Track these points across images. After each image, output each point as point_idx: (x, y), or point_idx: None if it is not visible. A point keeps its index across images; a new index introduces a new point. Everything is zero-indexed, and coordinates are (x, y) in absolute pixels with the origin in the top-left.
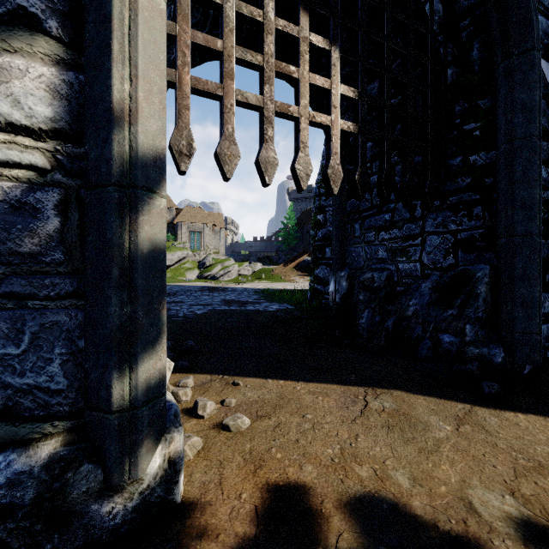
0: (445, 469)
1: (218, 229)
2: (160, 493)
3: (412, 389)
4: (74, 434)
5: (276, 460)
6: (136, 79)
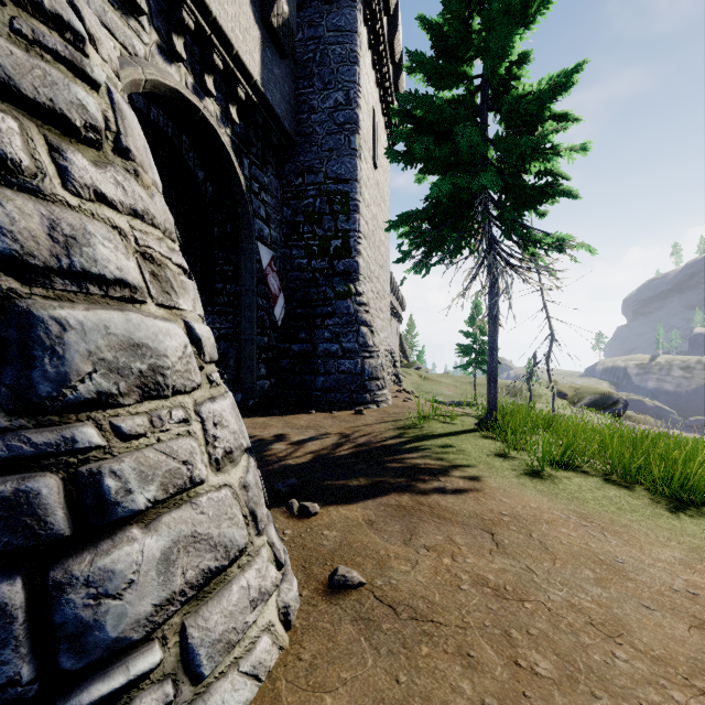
0: None
1: None
2: None
3: None
4: None
5: None
6: None
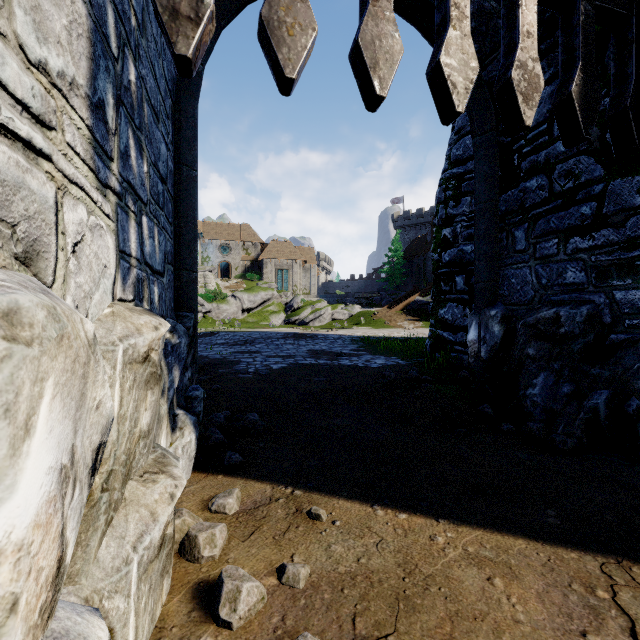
0: None
1: (308, 266)
2: None
3: None
4: None
5: None
6: None
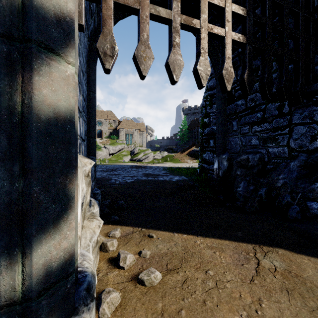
0: None
1: (142, 132)
2: None
3: (293, 248)
4: None
5: None
6: None
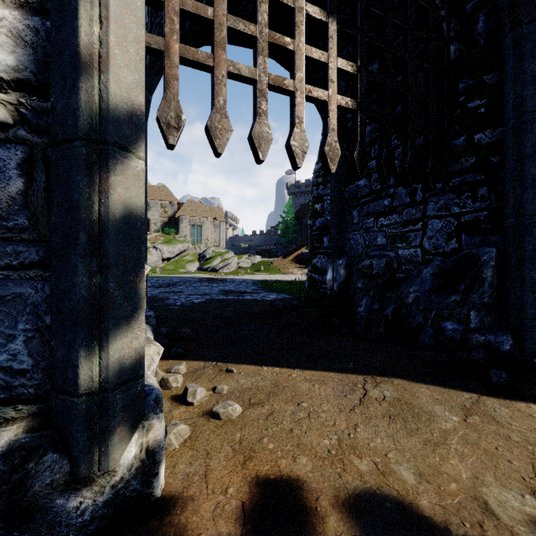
0: (454, 464)
1: (218, 223)
2: (136, 486)
3: (414, 378)
4: (39, 419)
5: (268, 451)
6: (107, 21)
